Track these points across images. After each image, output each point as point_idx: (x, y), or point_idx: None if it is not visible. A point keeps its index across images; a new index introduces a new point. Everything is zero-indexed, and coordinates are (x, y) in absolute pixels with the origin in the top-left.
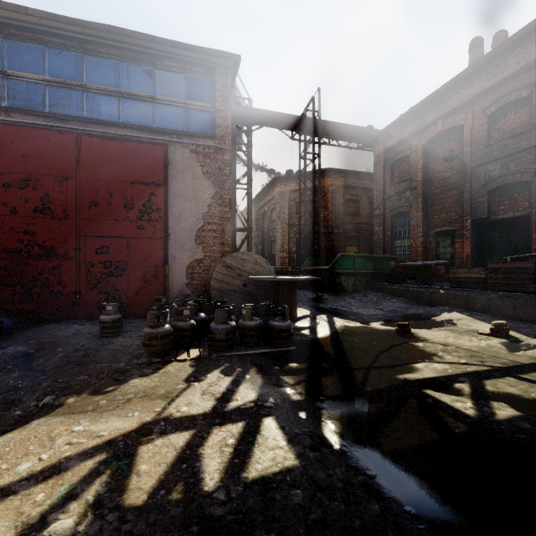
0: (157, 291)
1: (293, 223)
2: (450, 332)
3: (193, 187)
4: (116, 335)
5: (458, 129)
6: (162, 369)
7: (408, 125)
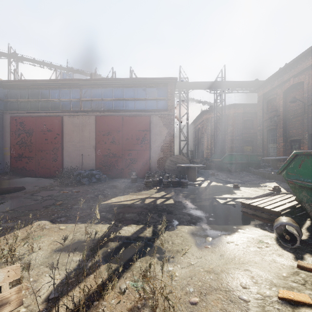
0: (147, 169)
1: (213, 134)
2: (256, 189)
3: (159, 130)
4: (135, 182)
5: (302, 83)
6: (149, 190)
7: (275, 80)
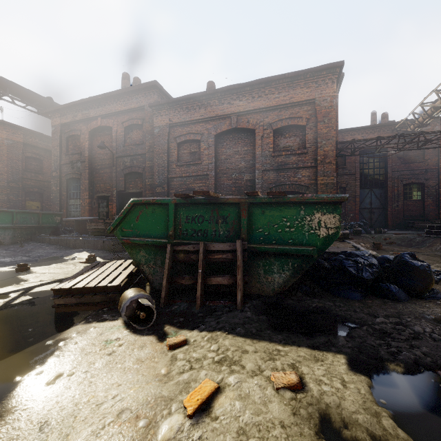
0: None
1: None
2: (61, 265)
3: None
4: None
5: (111, 129)
6: None
7: (79, 111)
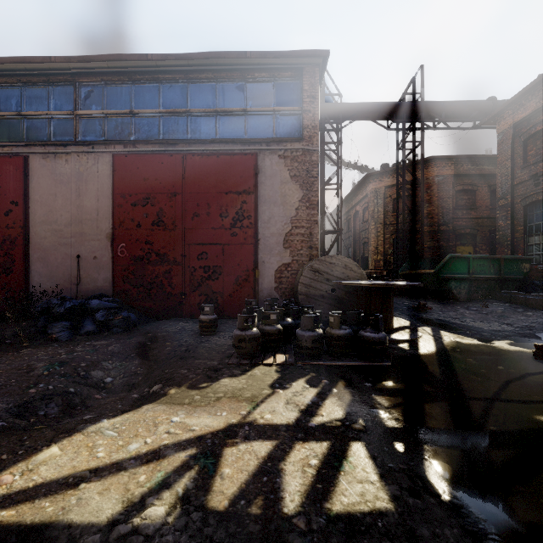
0: (247, 294)
1: (389, 222)
2: None
3: (281, 192)
4: (212, 334)
5: None
6: (250, 372)
7: None
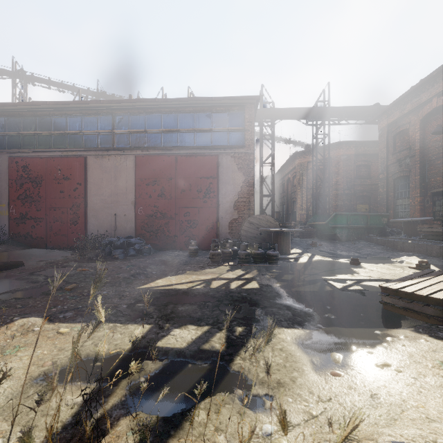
0: (213, 236)
1: (310, 187)
2: (388, 266)
3: (232, 177)
4: (196, 256)
5: None
6: (217, 267)
7: (407, 103)
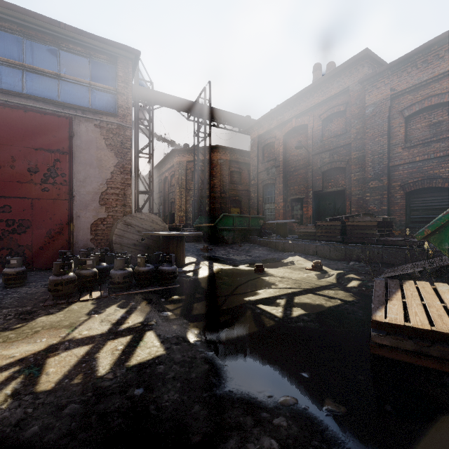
0: (61, 245)
1: (189, 188)
2: (289, 269)
3: (97, 156)
4: (21, 285)
5: (305, 127)
6: (67, 308)
7: (273, 119)
